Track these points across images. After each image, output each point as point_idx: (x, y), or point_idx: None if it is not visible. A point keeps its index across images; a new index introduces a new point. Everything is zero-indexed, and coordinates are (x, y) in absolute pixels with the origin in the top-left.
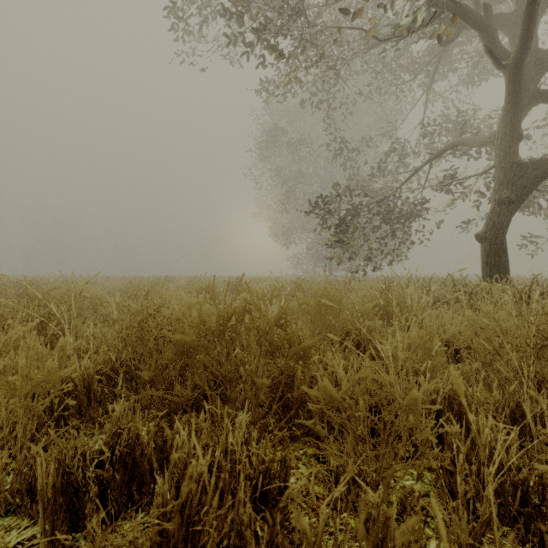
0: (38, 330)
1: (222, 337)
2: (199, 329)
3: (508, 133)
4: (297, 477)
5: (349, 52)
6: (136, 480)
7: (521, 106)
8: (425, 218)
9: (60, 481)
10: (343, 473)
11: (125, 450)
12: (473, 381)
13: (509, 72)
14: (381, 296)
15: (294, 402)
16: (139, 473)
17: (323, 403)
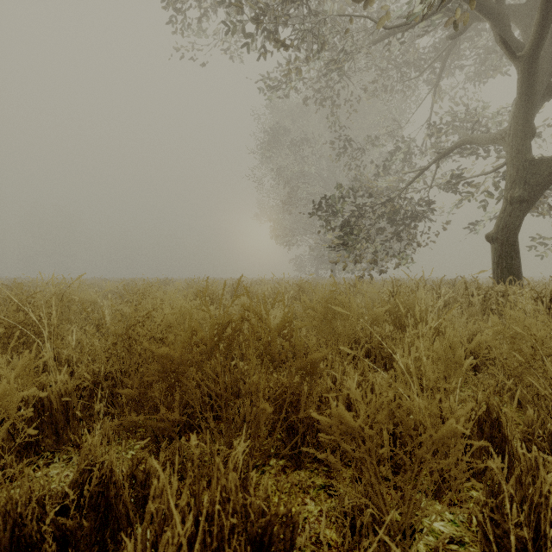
0: (17, 338)
1: (216, 349)
2: (191, 339)
3: (520, 128)
4: (304, 516)
5: (354, 47)
6: (110, 526)
7: (534, 101)
8: (431, 219)
9: (8, 536)
10: (361, 517)
11: (96, 490)
12: (506, 400)
13: (523, 64)
14: (389, 299)
15: (300, 426)
16: (114, 516)
17: (337, 434)
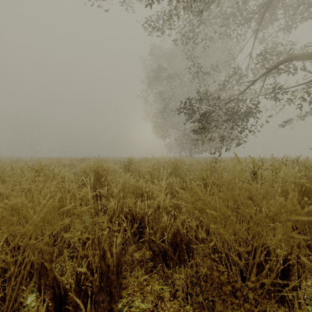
0: None
1: None
2: None
3: None
4: None
5: None
6: None
7: None
8: (258, 118)
9: None
10: None
11: None
12: None
13: None
14: (251, 176)
15: None
16: None
17: None
